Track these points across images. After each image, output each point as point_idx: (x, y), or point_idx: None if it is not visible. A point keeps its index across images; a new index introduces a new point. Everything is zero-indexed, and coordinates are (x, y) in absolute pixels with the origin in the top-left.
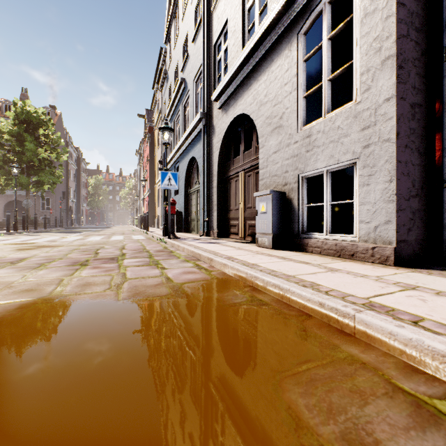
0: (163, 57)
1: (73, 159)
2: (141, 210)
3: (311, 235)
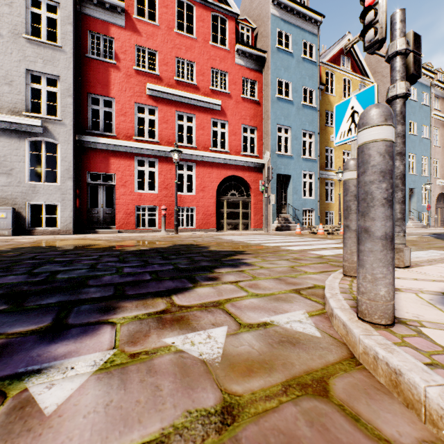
0: None
1: None
2: None
3: (36, 228)
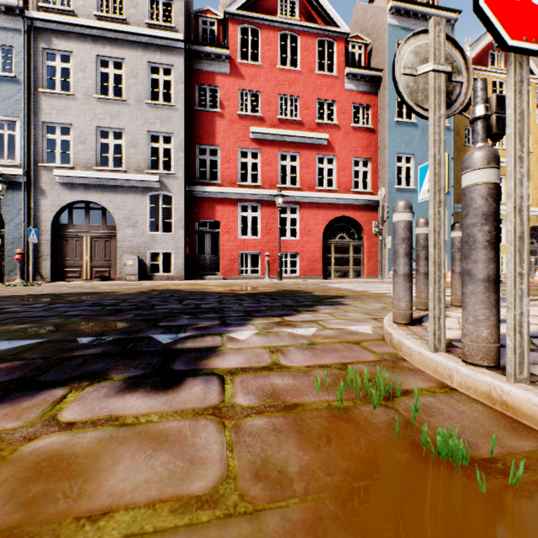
0: None
1: None
2: None
3: (155, 274)
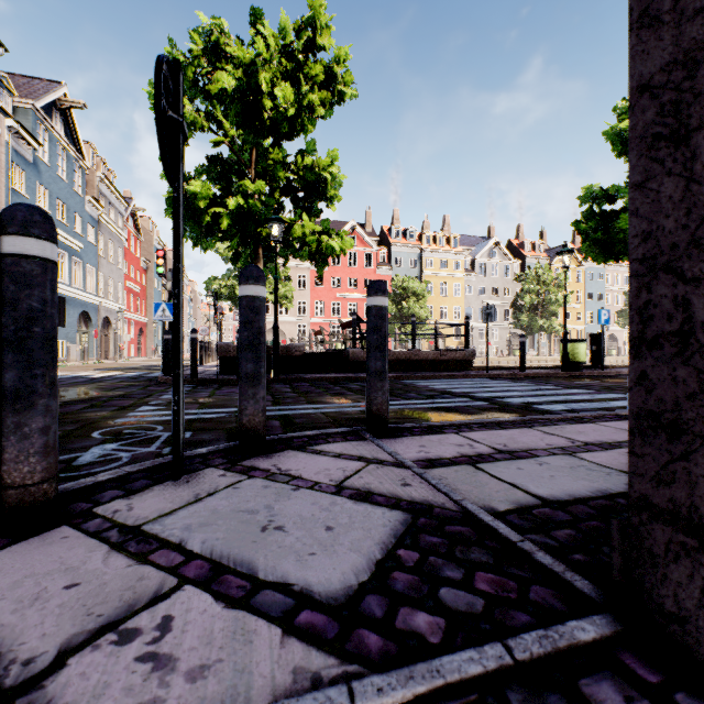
0: None
1: None
2: None
3: None
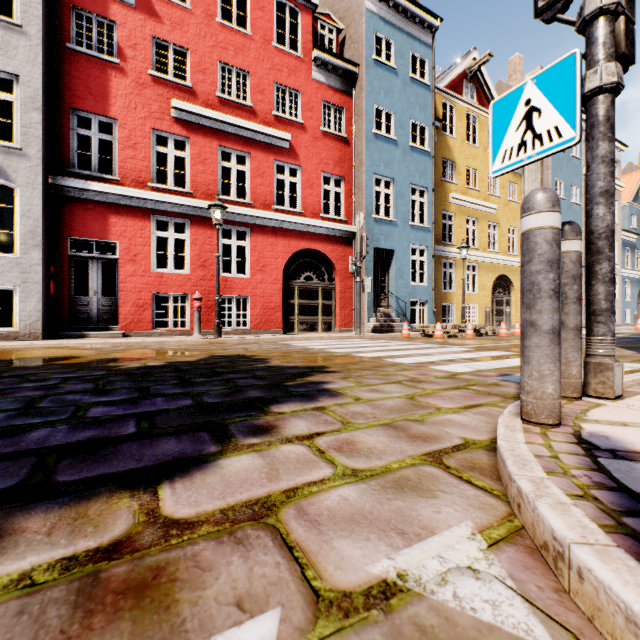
0: None
1: None
2: None
3: None
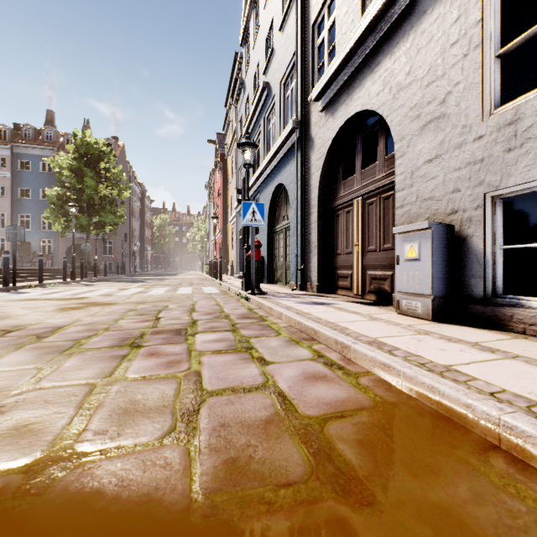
0: (238, 64)
1: (137, 197)
2: (211, 254)
3: (518, 301)
